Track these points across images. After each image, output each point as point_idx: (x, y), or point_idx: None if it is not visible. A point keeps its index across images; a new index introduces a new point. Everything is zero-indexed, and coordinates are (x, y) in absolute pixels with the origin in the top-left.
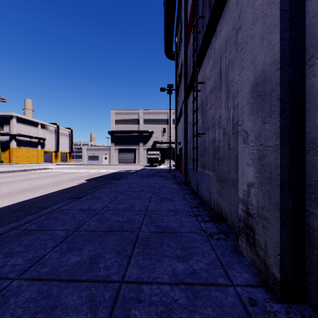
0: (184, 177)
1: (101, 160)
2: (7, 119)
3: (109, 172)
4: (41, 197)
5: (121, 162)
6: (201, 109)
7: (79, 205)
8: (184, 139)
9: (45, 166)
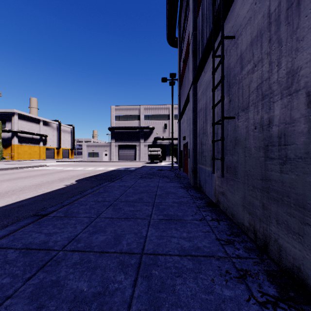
0: (192, 178)
1: (101, 157)
2: (9, 116)
3: (106, 170)
4: (4, 208)
5: (121, 159)
6: (226, 82)
7: (32, 234)
8: (192, 131)
9: (45, 162)
